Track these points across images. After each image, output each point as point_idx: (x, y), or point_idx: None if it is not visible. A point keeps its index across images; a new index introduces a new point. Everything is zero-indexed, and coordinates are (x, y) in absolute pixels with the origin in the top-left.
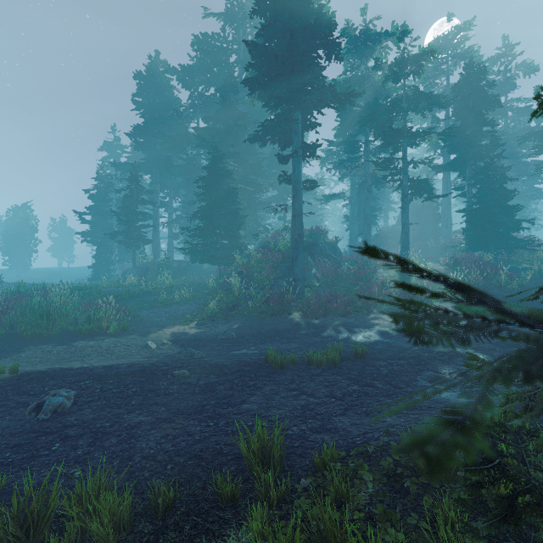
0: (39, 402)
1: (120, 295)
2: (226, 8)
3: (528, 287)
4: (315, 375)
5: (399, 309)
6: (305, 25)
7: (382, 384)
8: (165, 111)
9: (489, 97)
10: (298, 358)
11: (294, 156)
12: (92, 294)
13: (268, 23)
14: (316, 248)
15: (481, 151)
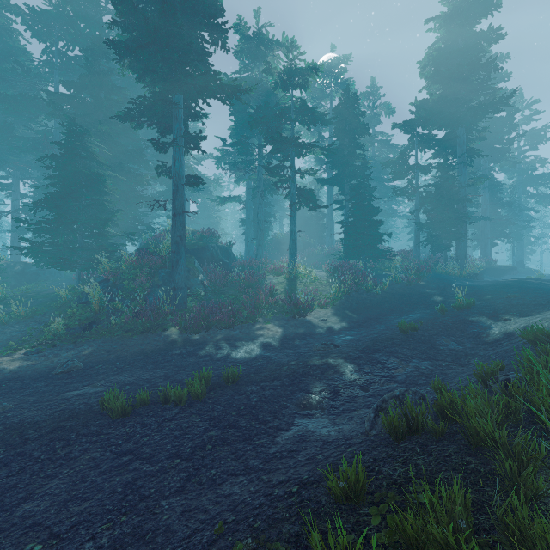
0: None
1: None
2: None
3: (387, 291)
4: (167, 420)
5: (284, 317)
6: None
7: (247, 421)
8: (4, 61)
9: (361, 125)
10: (156, 393)
11: (174, 145)
12: None
13: None
14: (206, 252)
15: (355, 171)
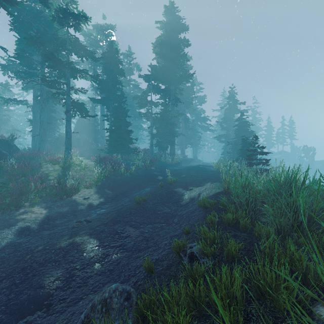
0: None
1: None
2: None
3: (133, 174)
4: None
5: (53, 198)
6: None
7: None
8: None
9: (120, 69)
10: None
11: None
12: None
13: None
14: None
15: (116, 97)
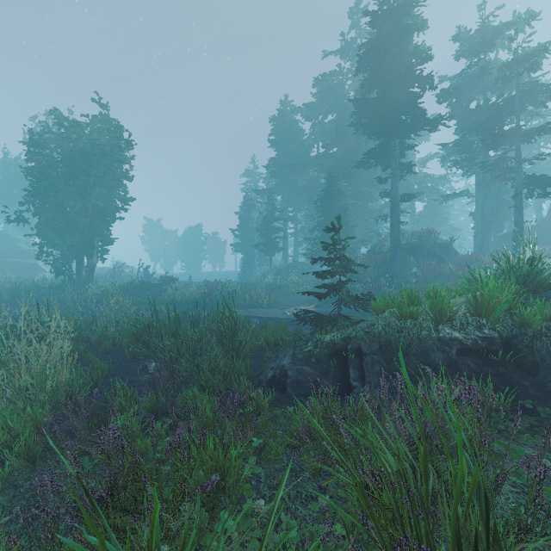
0: (248, 320)
1: (263, 288)
2: (341, 47)
3: None
4: None
5: None
6: (397, 75)
7: None
8: (292, 143)
9: None
10: None
11: (391, 177)
12: (247, 287)
13: (366, 83)
14: (422, 249)
15: None
